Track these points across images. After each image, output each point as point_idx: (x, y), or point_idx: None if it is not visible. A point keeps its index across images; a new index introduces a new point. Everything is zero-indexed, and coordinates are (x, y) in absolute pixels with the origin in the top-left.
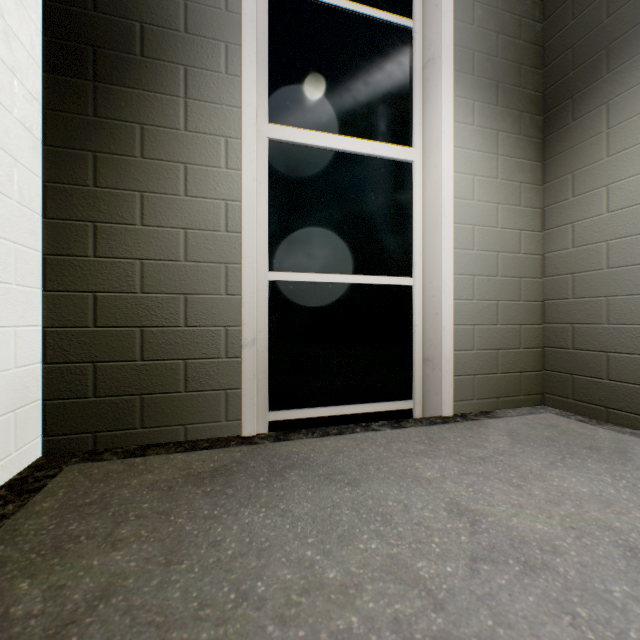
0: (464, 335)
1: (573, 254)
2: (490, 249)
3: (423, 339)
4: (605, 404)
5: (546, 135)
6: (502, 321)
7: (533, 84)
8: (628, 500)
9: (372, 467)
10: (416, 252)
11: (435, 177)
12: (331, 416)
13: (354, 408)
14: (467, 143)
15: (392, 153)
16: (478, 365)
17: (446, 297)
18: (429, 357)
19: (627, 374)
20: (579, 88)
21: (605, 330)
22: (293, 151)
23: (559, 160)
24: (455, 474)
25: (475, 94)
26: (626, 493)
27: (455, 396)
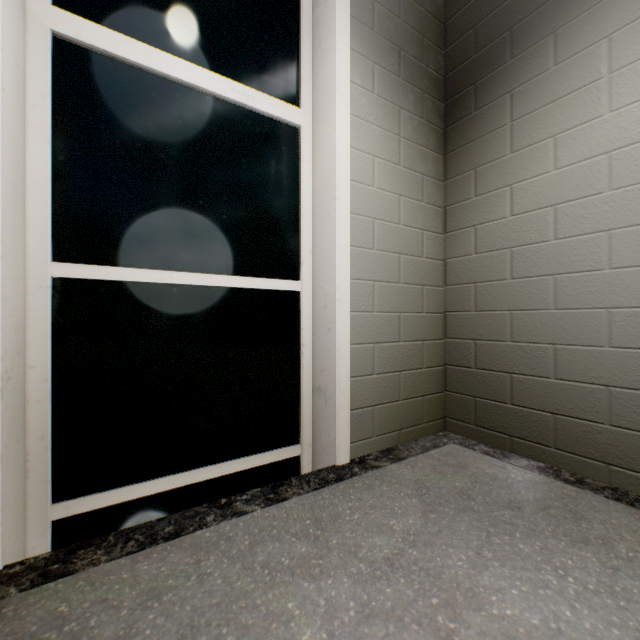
0: (363, 356)
1: (476, 261)
2: (392, 249)
3: (313, 362)
4: (509, 432)
5: (448, 125)
6: (405, 337)
7: (435, 64)
8: (596, 635)
9: (205, 639)
10: (304, 247)
11: (328, 150)
12: (177, 488)
13: (215, 470)
14: (366, 113)
15: (272, 108)
16: (379, 393)
17: (341, 308)
18: (321, 386)
19: (532, 399)
20: (482, 74)
21: (509, 348)
22: (106, 67)
23: (461, 154)
24: (351, 624)
25: (375, 55)
26: (586, 614)
27: (352, 436)
